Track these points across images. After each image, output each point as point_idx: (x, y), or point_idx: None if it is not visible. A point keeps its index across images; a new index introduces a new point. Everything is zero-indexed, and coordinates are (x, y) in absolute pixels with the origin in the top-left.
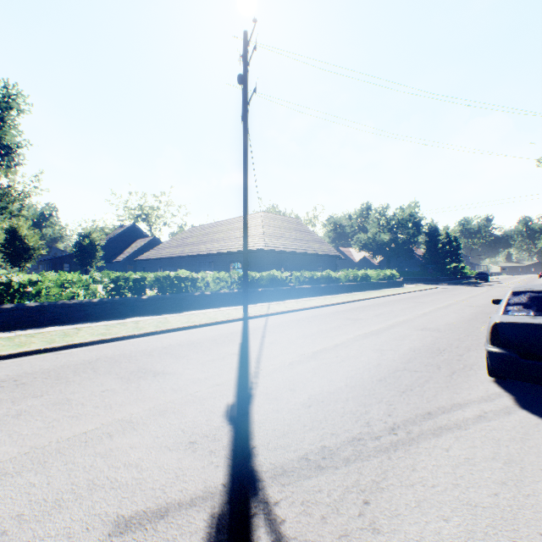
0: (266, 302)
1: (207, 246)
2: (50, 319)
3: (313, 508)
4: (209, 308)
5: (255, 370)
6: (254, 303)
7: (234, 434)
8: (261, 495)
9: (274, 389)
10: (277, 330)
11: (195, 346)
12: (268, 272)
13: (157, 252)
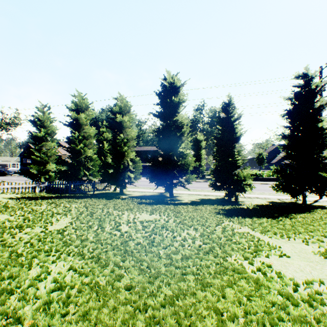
0: None
1: None
2: (266, 180)
3: None
4: None
5: None
6: None
7: None
8: None
9: None
10: None
11: None
12: None
13: None
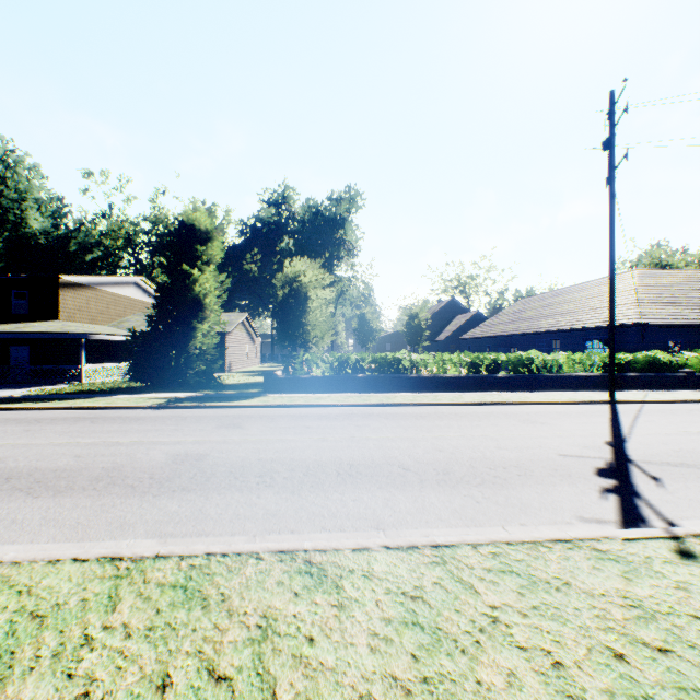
0: (640, 390)
1: (550, 321)
2: (434, 387)
3: (666, 471)
4: (563, 391)
5: (627, 432)
6: (622, 390)
7: (612, 449)
8: (633, 463)
9: (645, 441)
10: (654, 414)
11: (563, 414)
12: (643, 353)
13: (484, 330)
